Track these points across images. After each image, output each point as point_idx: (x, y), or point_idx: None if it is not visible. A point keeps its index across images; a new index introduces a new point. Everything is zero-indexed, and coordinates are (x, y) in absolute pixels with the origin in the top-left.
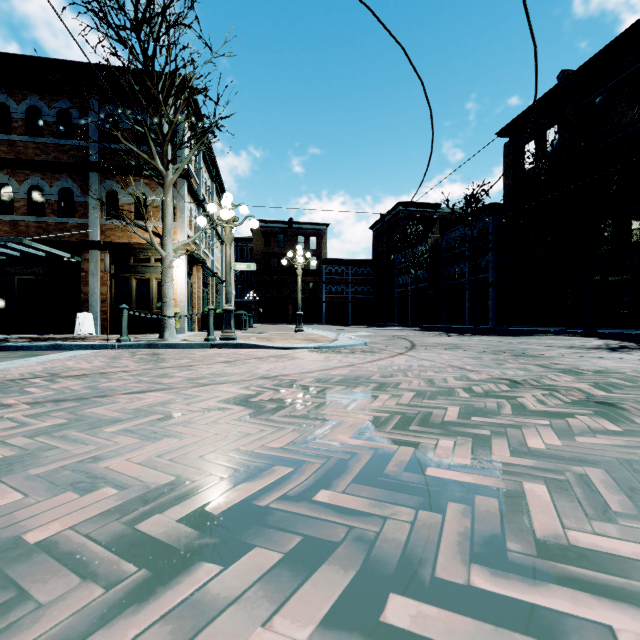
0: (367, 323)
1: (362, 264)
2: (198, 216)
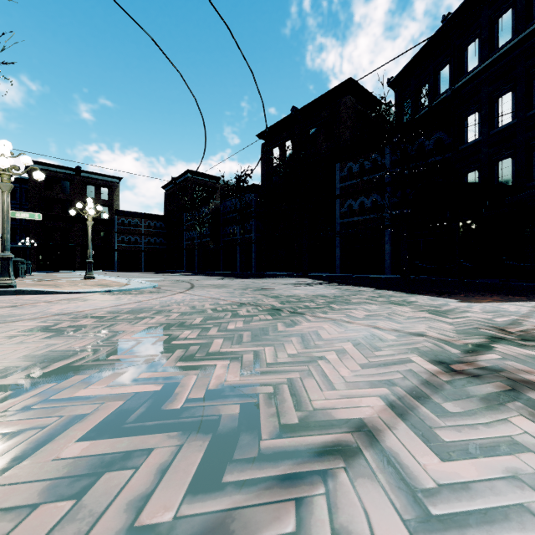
0: (160, 270)
1: (155, 218)
2: None
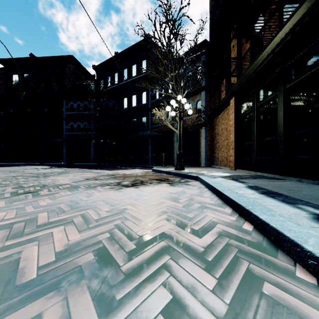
0: None
1: None
2: None
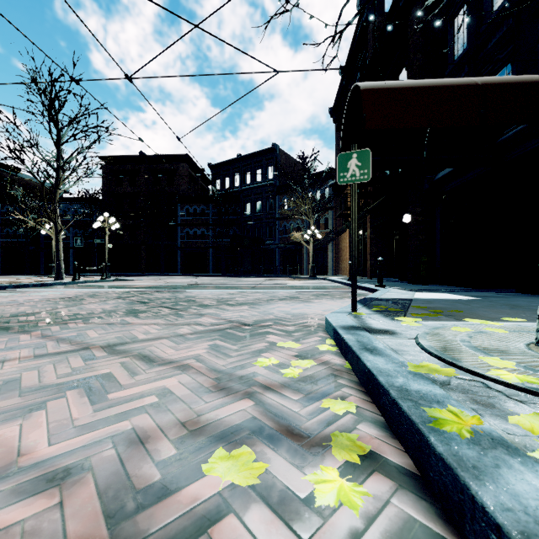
0: None
1: None
2: None
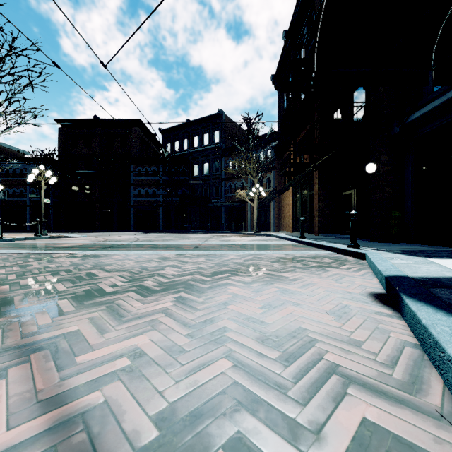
0: None
1: None
2: None
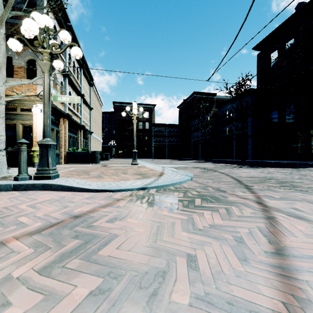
0: (176, 158)
1: (173, 126)
2: (64, 83)
